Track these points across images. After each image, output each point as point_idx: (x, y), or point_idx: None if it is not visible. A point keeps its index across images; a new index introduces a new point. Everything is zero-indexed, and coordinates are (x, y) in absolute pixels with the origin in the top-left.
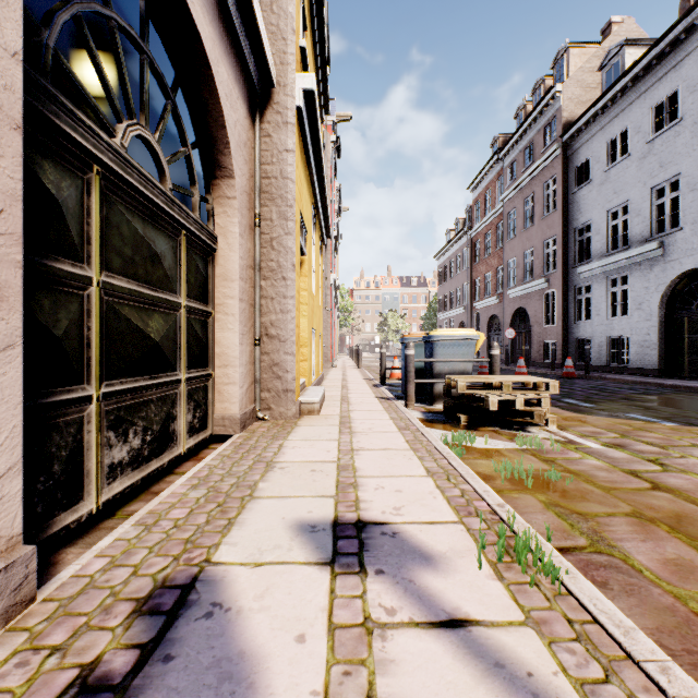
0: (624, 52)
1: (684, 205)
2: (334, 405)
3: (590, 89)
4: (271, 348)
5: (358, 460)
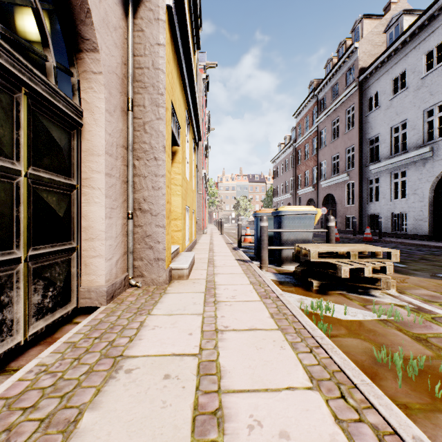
0: (402, 19)
1: None
2: (202, 267)
3: (377, 46)
4: (143, 221)
5: (223, 352)
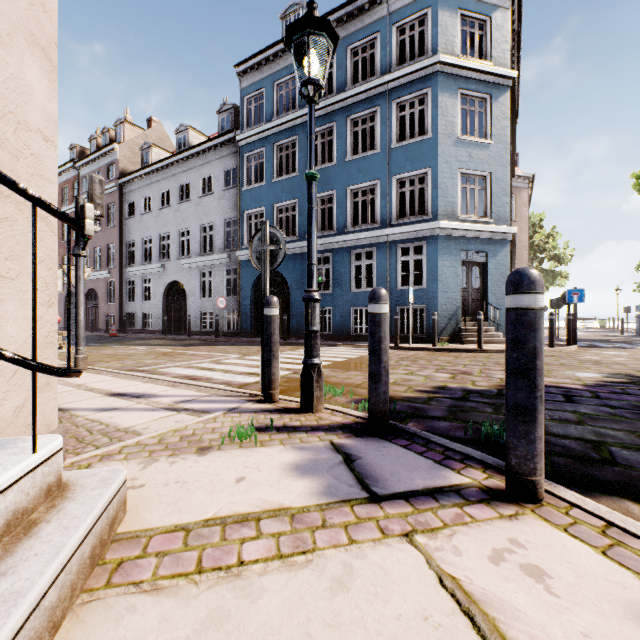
0: (152, 150)
1: (171, 249)
2: None
3: (138, 156)
4: None
5: None
